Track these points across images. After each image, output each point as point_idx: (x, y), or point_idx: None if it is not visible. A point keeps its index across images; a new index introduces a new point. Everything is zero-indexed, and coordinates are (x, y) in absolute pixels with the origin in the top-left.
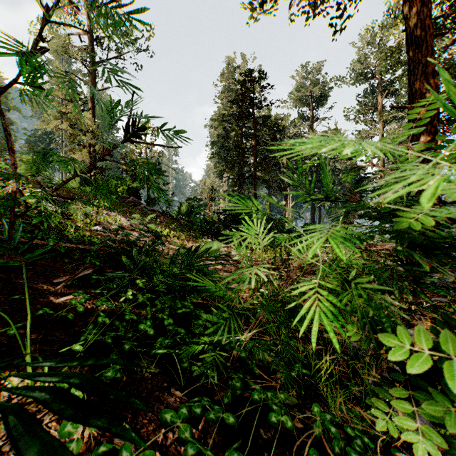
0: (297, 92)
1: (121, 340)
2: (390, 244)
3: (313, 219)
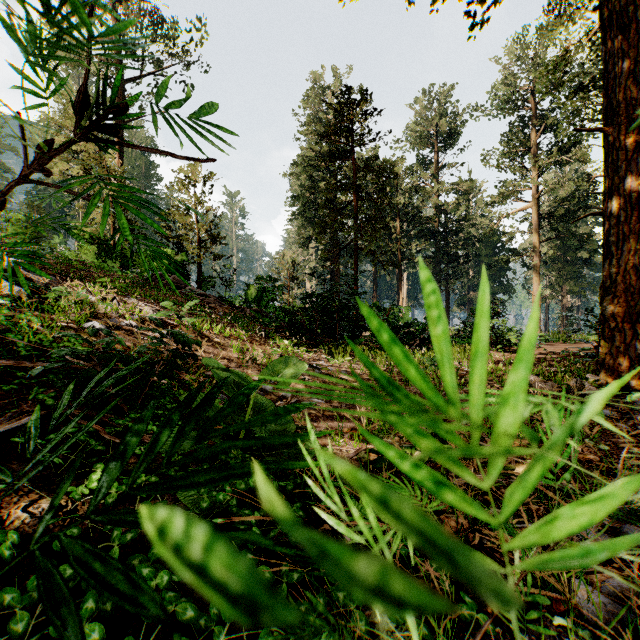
0: (415, 127)
1: None
2: (554, 345)
3: None
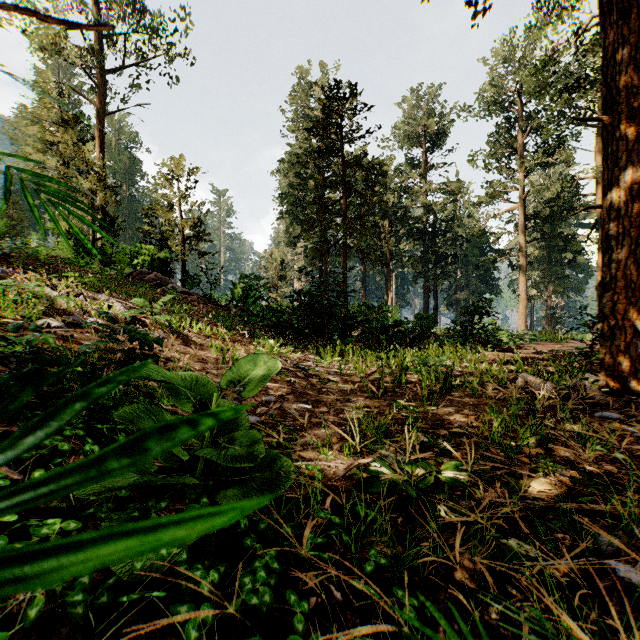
0: (404, 126)
1: None
2: (543, 344)
3: (426, 308)
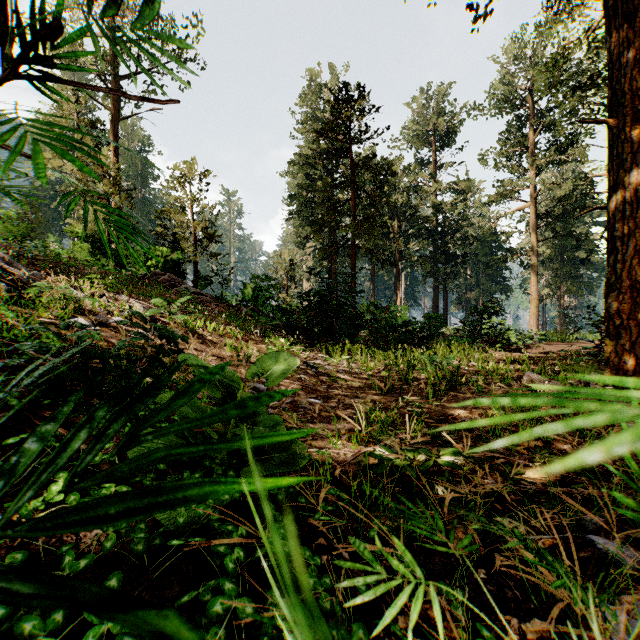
0: (413, 126)
1: None
2: (553, 344)
3: (435, 308)
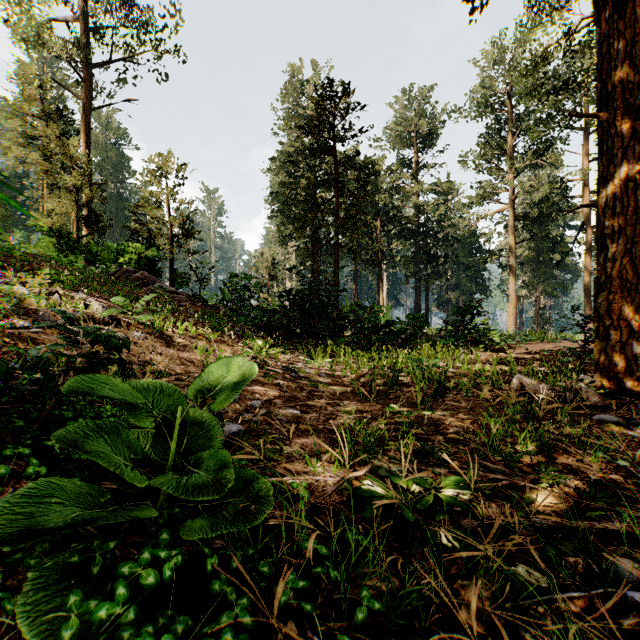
0: (396, 126)
1: None
2: (533, 344)
3: (417, 308)
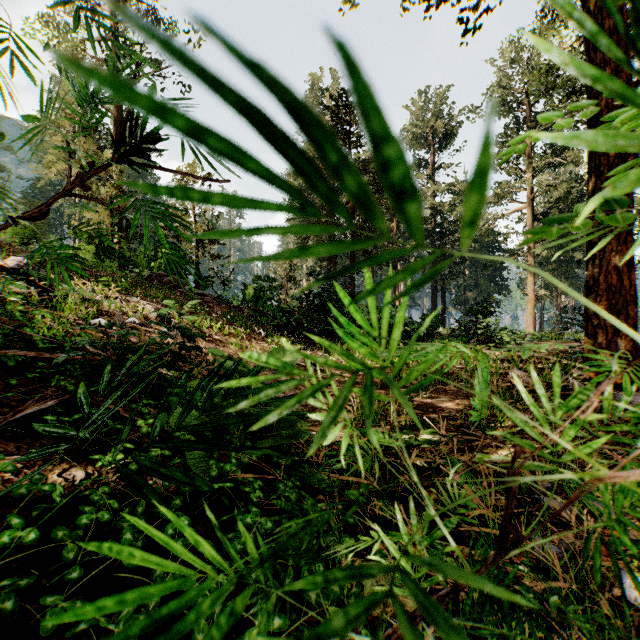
0: (412, 128)
1: (45, 597)
2: None
3: (434, 308)
